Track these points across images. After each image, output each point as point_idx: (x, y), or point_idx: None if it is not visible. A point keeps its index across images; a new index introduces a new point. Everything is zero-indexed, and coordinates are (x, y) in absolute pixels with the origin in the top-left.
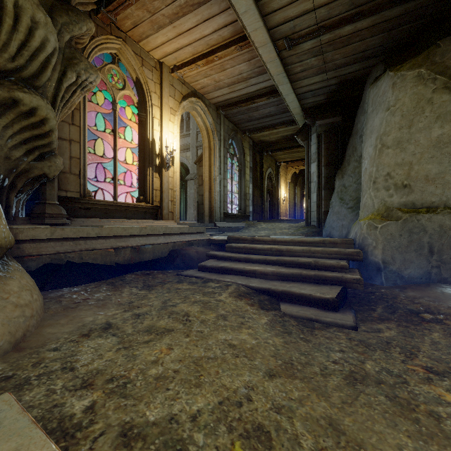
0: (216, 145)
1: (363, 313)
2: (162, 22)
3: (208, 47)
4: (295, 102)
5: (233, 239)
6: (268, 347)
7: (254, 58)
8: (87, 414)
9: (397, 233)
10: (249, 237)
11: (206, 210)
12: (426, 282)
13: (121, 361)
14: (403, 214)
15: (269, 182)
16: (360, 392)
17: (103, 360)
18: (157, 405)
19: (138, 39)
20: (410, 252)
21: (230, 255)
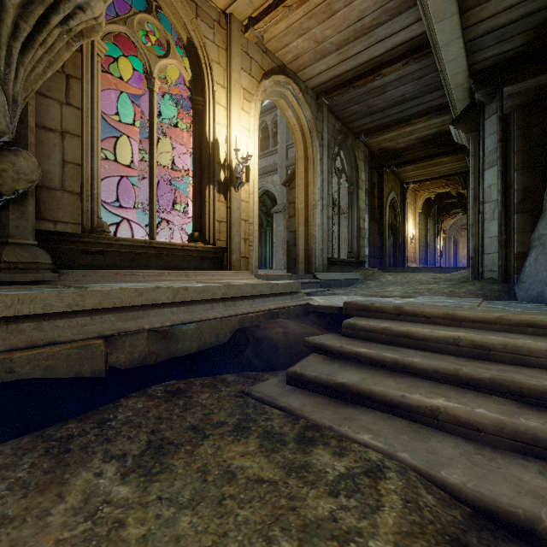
0: (316, 153)
1: None
2: None
3: None
4: (460, 60)
5: (355, 308)
6: None
7: None
8: None
9: None
10: (389, 305)
11: (301, 254)
12: None
13: None
14: None
15: (391, 212)
16: None
17: None
18: None
19: None
20: None
21: (356, 350)
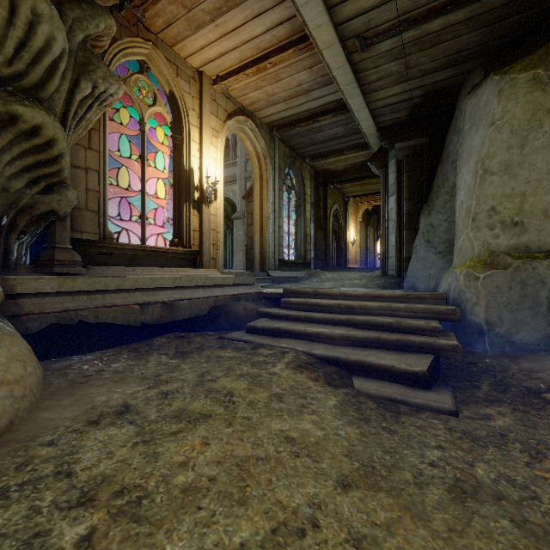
0: (269, 175)
1: (464, 392)
2: (201, 20)
3: (260, 51)
4: (369, 120)
5: (291, 292)
6: (340, 441)
7: (316, 64)
8: (81, 549)
9: (505, 285)
10: (310, 289)
11: (257, 256)
12: (545, 350)
13: (137, 463)
14: (513, 260)
15: (335, 221)
16: (473, 514)
17: (113, 460)
18: (183, 535)
19: (172, 43)
20: (523, 310)
21: (286, 313)
